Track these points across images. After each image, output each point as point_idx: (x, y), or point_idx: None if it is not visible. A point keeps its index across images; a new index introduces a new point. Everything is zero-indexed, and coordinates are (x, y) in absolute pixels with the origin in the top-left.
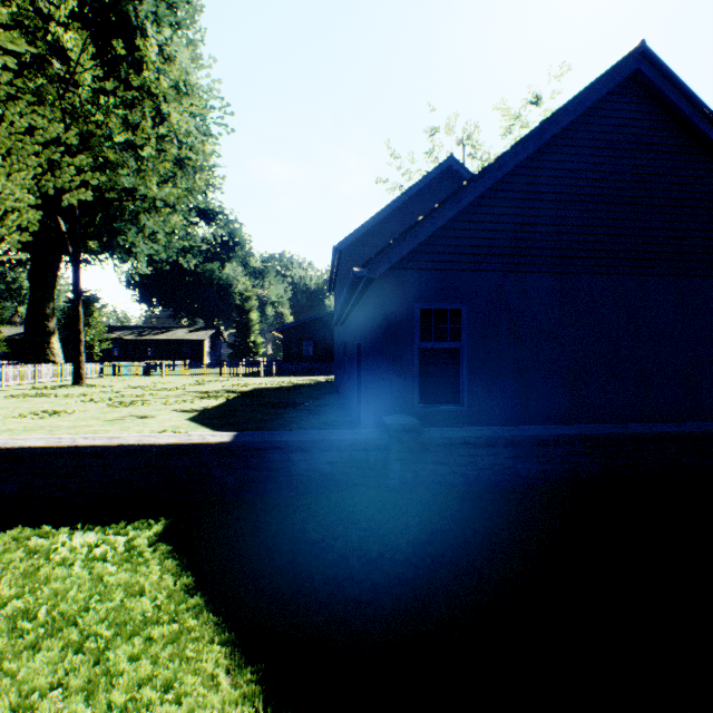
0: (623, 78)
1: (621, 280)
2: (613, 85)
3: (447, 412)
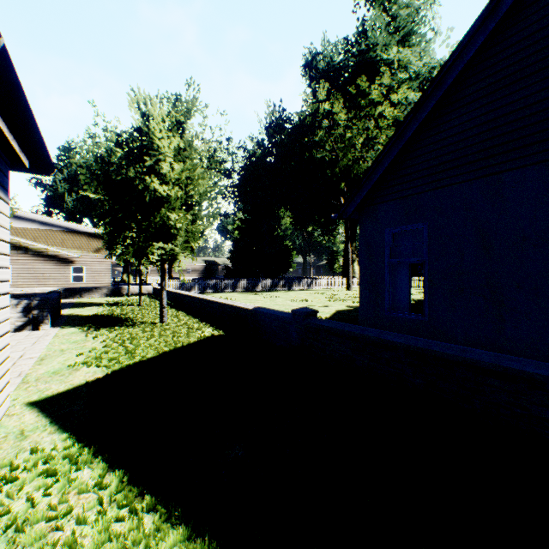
0: None
1: None
2: None
3: (410, 320)
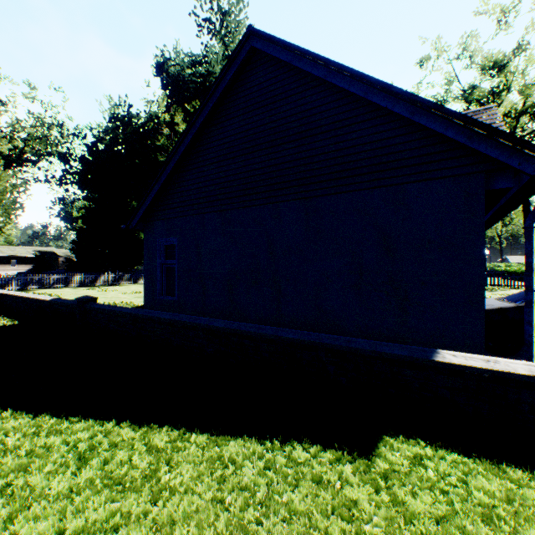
0: (241, 60)
1: (260, 209)
2: (235, 69)
3: (169, 301)
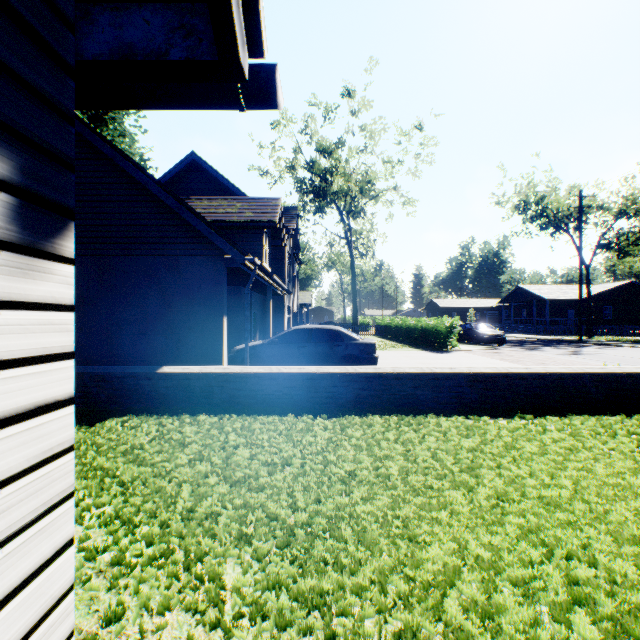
0: None
1: None
2: None
3: None
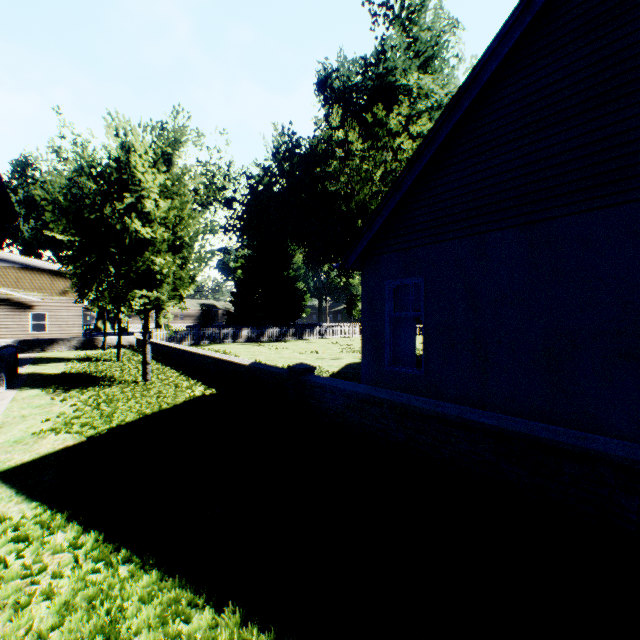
0: None
1: None
2: None
3: (409, 375)
